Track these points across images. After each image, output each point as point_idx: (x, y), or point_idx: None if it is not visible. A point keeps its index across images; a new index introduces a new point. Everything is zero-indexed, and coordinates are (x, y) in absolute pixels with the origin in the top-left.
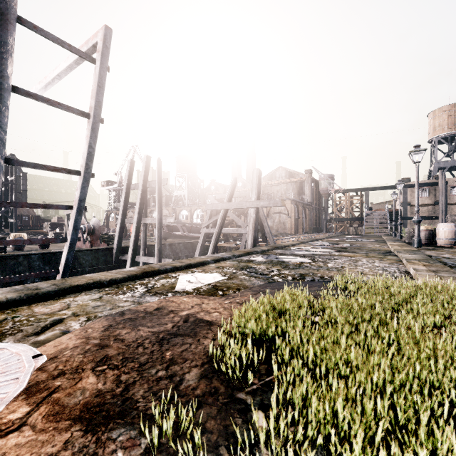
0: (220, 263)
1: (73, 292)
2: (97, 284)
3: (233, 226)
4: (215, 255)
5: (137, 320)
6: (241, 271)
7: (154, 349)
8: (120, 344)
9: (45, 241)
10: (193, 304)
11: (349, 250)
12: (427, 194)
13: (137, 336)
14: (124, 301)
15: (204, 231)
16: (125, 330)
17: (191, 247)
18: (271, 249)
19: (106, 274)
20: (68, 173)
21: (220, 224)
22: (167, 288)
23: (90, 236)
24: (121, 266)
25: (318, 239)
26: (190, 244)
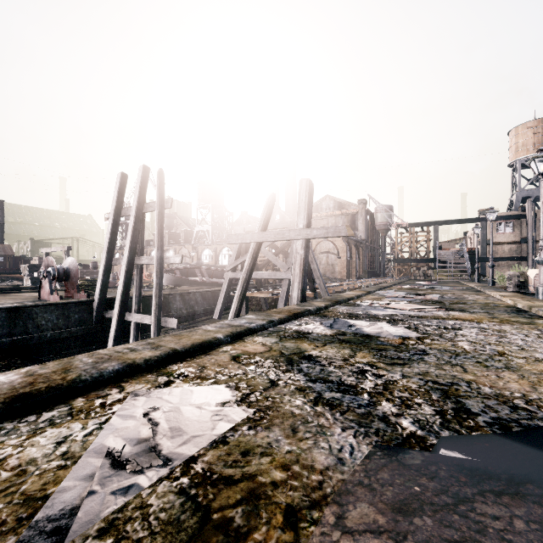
0: (243, 344)
1: None
2: None
3: (269, 269)
4: (236, 322)
5: None
6: (290, 372)
7: None
8: None
9: None
10: None
11: (452, 306)
12: (510, 229)
13: None
14: None
15: (229, 275)
16: None
17: (212, 298)
18: (330, 305)
19: None
20: None
21: (249, 266)
22: None
23: (65, 284)
24: (105, 328)
25: (386, 287)
26: (211, 294)
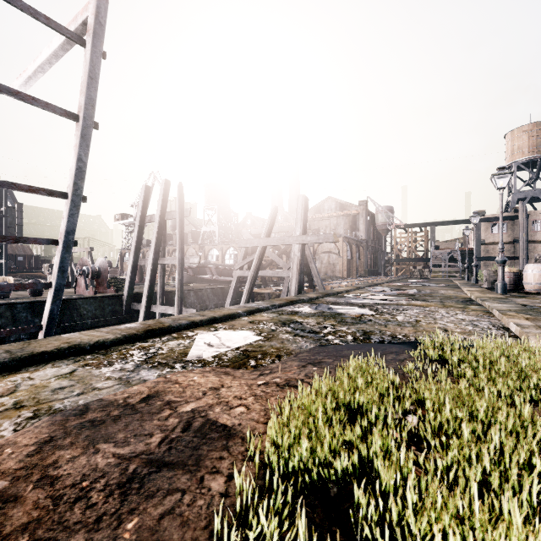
0: (255, 316)
1: (34, 363)
2: (75, 350)
3: (273, 268)
4: (249, 305)
5: (102, 426)
6: (283, 327)
7: (107, 510)
8: (43, 493)
9: (20, 286)
10: (206, 388)
11: (418, 298)
12: (504, 229)
13: (86, 469)
14: (105, 379)
15: (237, 274)
16: (71, 453)
17: (221, 294)
18: (320, 297)
19: (92, 334)
20: (50, 195)
21: (256, 265)
22: (176, 356)
23: (95, 281)
24: (133, 318)
25: (377, 284)
26: (220, 290)
